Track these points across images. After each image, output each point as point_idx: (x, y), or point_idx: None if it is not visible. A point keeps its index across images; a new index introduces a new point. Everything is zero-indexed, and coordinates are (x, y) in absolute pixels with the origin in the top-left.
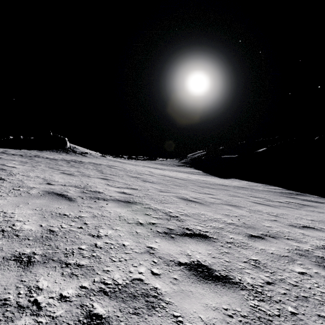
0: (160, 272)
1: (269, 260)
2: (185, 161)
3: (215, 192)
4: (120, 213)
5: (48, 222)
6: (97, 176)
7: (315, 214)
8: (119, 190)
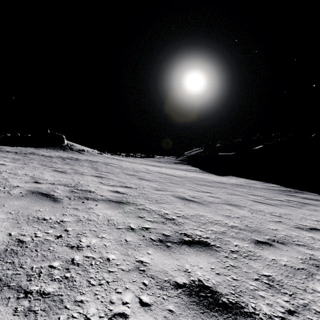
0: (151, 301)
1: (284, 276)
2: (182, 159)
3: (213, 190)
4: (110, 215)
5: (20, 230)
6: (91, 174)
7: (318, 214)
8: (112, 188)
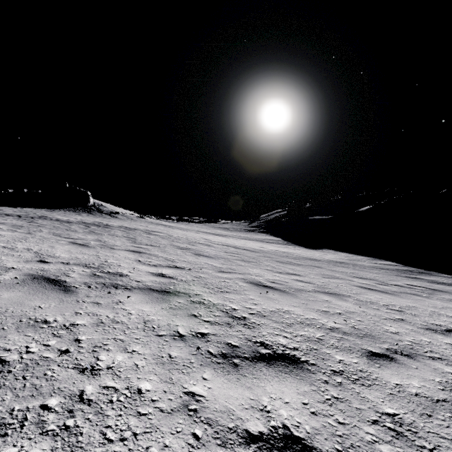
0: None
1: (418, 414)
2: (257, 225)
3: (301, 270)
4: (148, 314)
5: (4, 341)
6: (126, 247)
7: None
8: (154, 270)
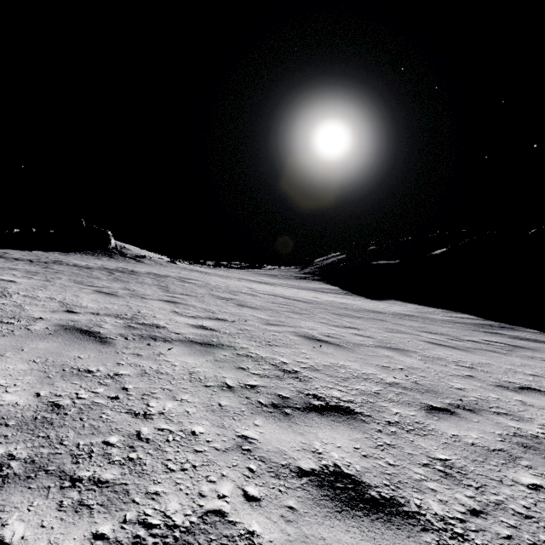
0: (262, 495)
1: (470, 460)
2: (310, 271)
3: (361, 324)
4: (193, 366)
5: (53, 387)
6: (159, 297)
7: (536, 363)
8: (194, 322)
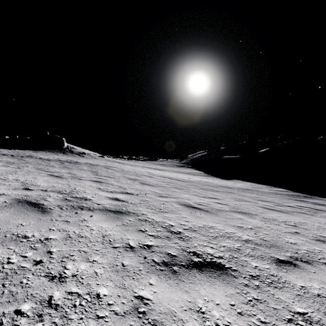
0: None
1: (322, 313)
2: (185, 162)
3: (219, 195)
4: (106, 229)
5: None
6: (90, 178)
7: None
8: (111, 195)
